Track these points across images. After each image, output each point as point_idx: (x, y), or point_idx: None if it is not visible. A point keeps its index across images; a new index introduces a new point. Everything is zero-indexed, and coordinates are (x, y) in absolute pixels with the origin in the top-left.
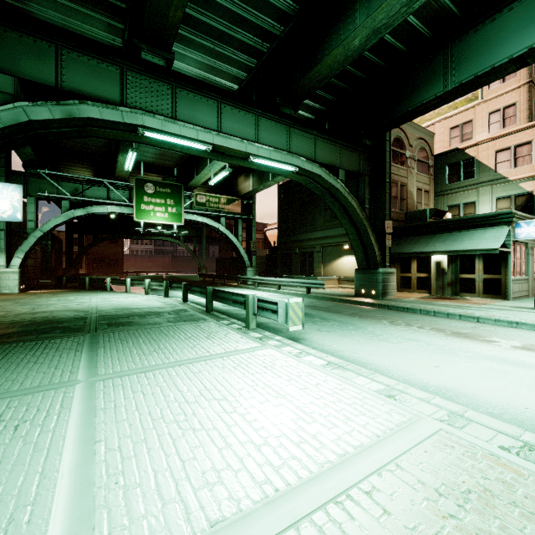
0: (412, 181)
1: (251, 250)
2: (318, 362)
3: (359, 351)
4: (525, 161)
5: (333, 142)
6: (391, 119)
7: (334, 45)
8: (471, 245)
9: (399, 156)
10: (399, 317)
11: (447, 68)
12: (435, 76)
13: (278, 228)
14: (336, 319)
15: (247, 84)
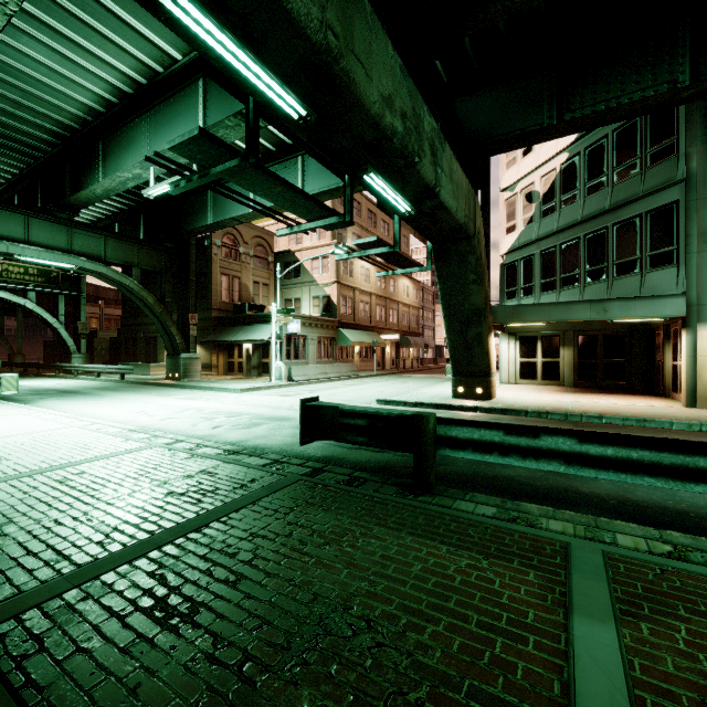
0: (248, 275)
1: (79, 332)
2: (7, 407)
3: (62, 405)
4: (326, 271)
5: (129, 242)
6: (178, 232)
7: (90, 183)
8: (258, 336)
9: (232, 252)
10: (158, 390)
11: (210, 207)
12: (205, 209)
13: (123, 308)
14: (95, 394)
15: (30, 172)
